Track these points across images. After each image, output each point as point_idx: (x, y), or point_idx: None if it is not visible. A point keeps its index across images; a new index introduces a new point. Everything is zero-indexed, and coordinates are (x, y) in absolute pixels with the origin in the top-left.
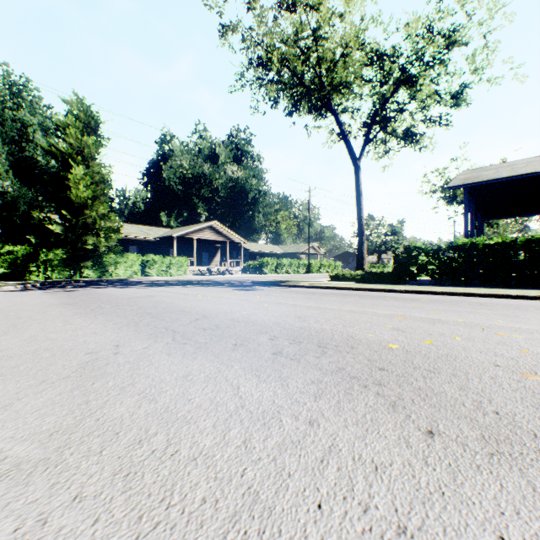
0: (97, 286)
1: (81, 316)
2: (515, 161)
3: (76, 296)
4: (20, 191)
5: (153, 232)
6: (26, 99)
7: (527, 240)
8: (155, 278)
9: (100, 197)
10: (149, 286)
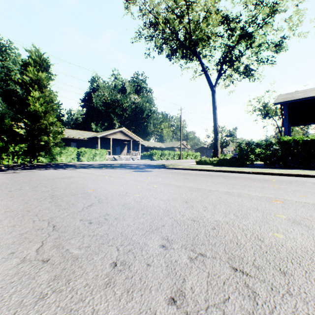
0: (42, 168)
1: None
2: (314, 88)
3: (16, 177)
4: (6, 109)
5: (86, 134)
6: (10, 54)
7: None
8: (85, 162)
9: (50, 111)
10: (77, 168)
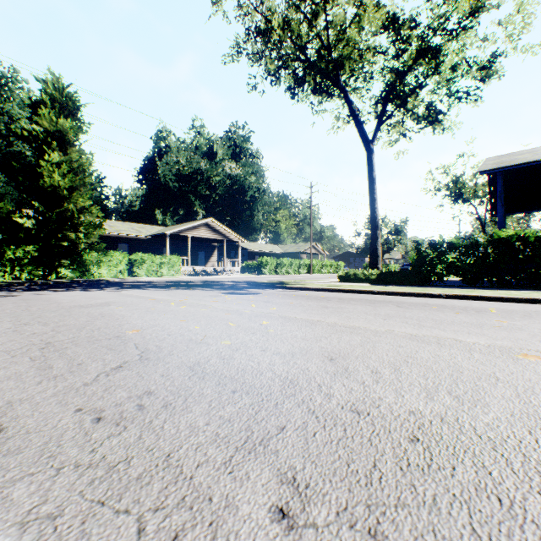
0: (60, 288)
1: None
2: None
3: (2, 304)
4: (7, 187)
5: (146, 230)
6: (14, 91)
7: None
8: (142, 278)
9: (80, 188)
10: (123, 288)
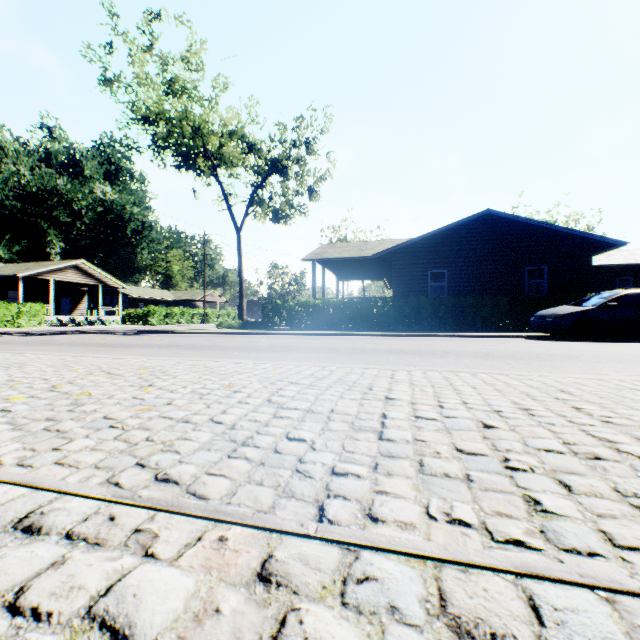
0: None
1: (34, 346)
2: (352, 243)
3: None
4: None
5: None
6: None
7: (334, 301)
8: (3, 329)
9: None
10: (25, 335)
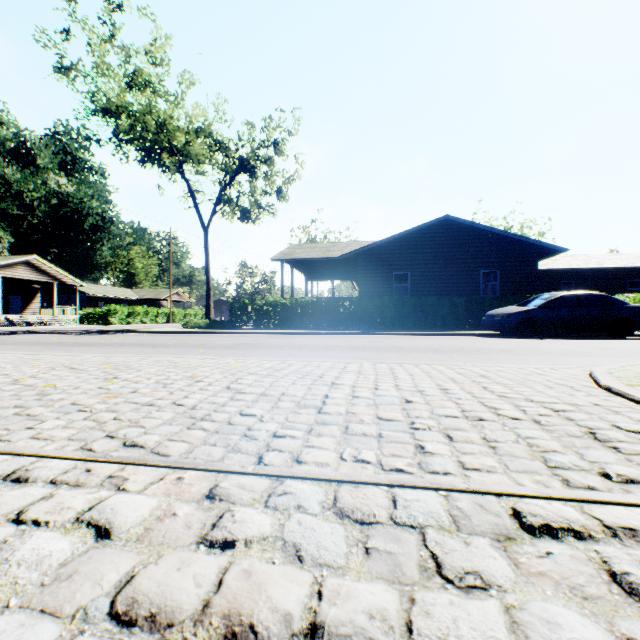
0: None
1: None
2: (321, 244)
3: None
4: None
5: None
6: None
7: (302, 301)
8: None
9: None
10: None
